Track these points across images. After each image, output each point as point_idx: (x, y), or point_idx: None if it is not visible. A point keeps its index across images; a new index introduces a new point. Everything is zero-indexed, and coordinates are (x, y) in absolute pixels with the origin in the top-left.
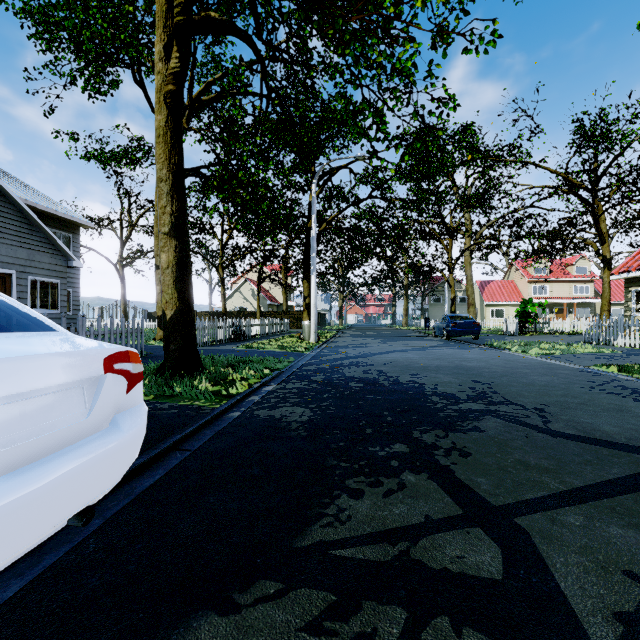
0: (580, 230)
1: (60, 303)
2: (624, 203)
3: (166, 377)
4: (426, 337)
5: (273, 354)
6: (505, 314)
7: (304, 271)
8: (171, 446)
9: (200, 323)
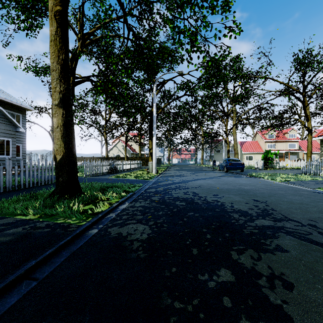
0: (296, 114)
1: (11, 152)
2: (321, 99)
3: (54, 199)
4: (214, 170)
5: (130, 181)
6: (253, 158)
7: (149, 135)
8: (21, 275)
9: (90, 163)
